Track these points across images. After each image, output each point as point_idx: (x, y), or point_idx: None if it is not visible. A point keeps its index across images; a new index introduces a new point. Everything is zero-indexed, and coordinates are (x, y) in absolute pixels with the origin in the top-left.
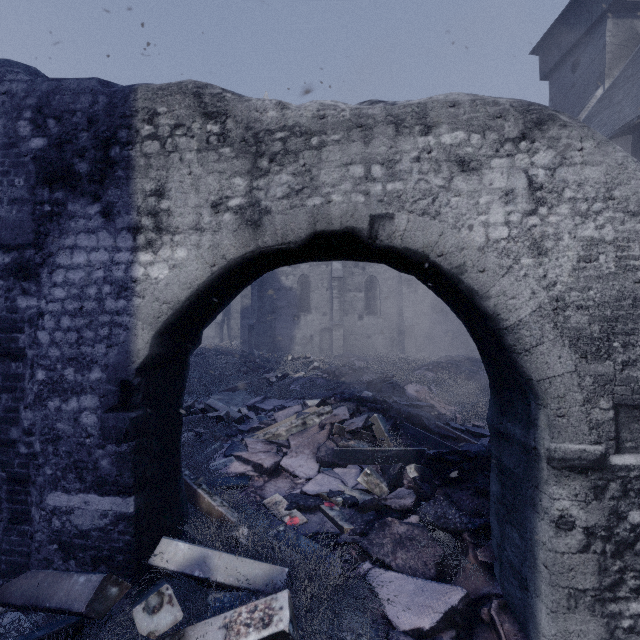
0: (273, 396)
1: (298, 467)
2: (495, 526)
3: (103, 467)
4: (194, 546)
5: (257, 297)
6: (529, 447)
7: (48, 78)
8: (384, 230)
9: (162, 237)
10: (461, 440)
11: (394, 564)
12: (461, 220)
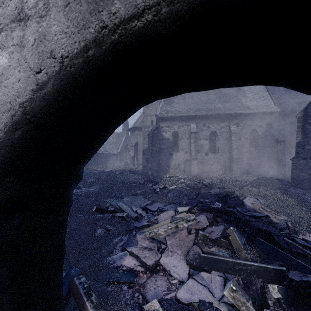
0: (157, 201)
1: (172, 267)
2: None
3: None
4: None
5: (150, 143)
6: None
7: None
8: None
9: None
10: None
11: None
12: None
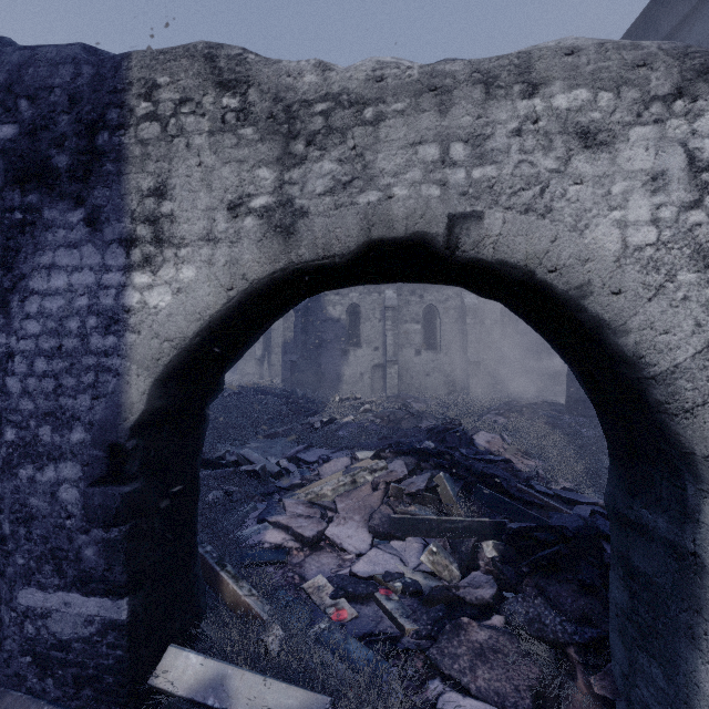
0: (317, 445)
1: (346, 538)
2: (618, 648)
3: (87, 558)
4: (209, 660)
5: (300, 330)
6: (683, 550)
7: (20, 46)
8: (468, 236)
9: (163, 251)
10: (550, 508)
11: (474, 687)
12: (584, 218)
